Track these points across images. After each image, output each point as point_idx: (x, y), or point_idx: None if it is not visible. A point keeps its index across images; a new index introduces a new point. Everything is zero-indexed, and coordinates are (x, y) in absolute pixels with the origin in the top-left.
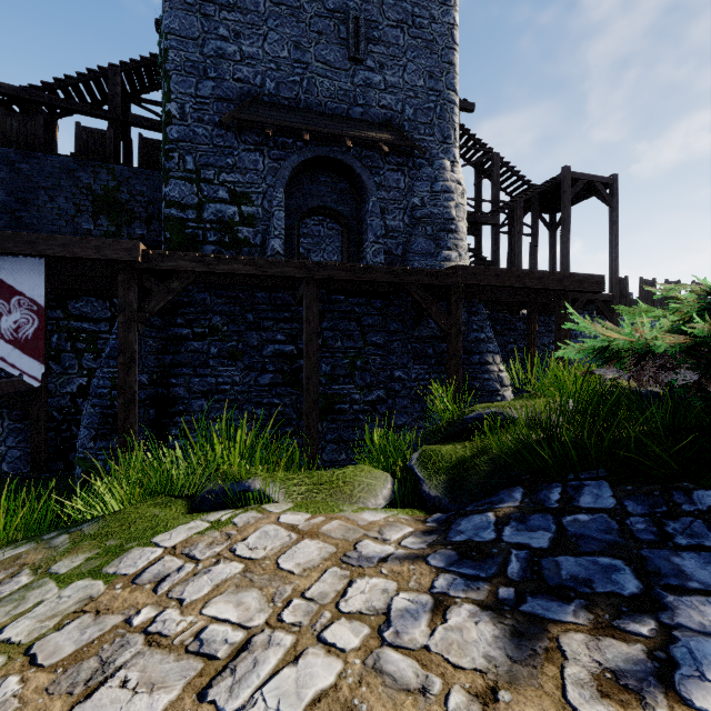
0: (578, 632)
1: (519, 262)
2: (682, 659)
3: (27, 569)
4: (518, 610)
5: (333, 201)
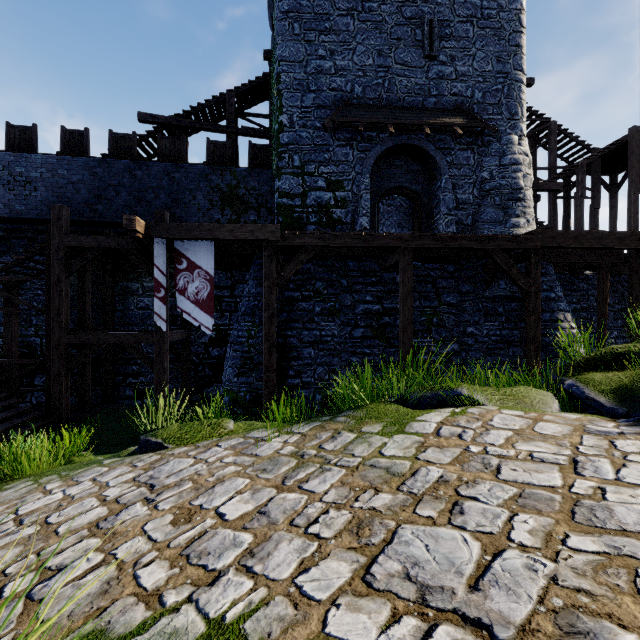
0: None
1: (581, 225)
2: None
3: (343, 431)
4: None
5: (407, 181)
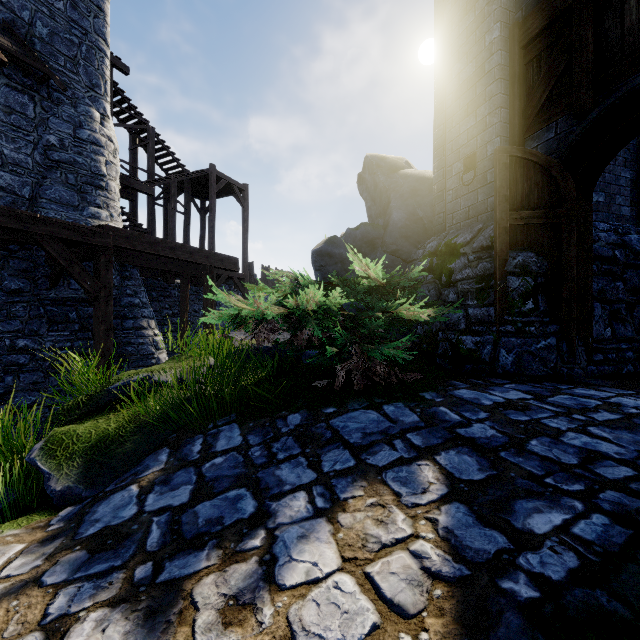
0: (210, 575)
1: (174, 236)
2: (280, 552)
3: None
4: (155, 584)
5: None
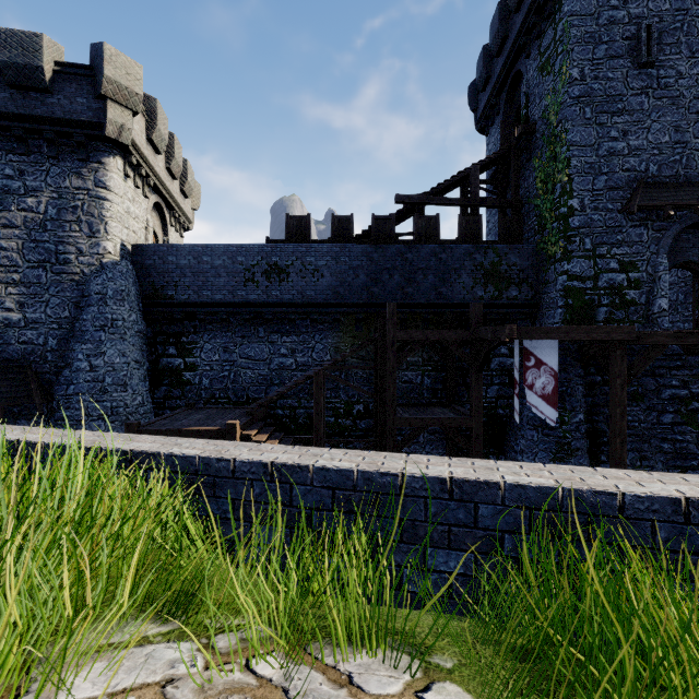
0: None
1: None
2: None
3: None
4: None
5: (694, 255)
